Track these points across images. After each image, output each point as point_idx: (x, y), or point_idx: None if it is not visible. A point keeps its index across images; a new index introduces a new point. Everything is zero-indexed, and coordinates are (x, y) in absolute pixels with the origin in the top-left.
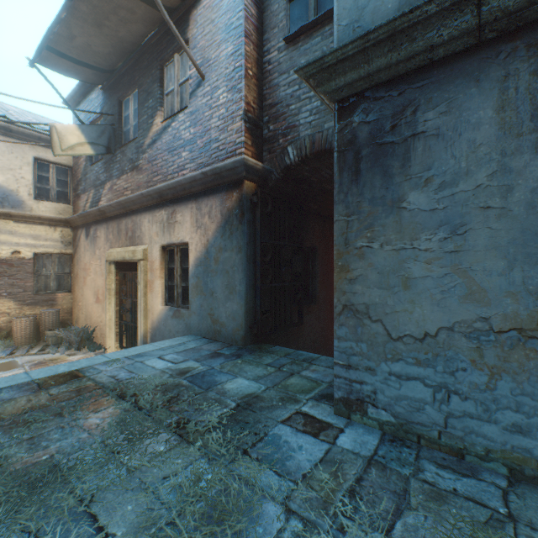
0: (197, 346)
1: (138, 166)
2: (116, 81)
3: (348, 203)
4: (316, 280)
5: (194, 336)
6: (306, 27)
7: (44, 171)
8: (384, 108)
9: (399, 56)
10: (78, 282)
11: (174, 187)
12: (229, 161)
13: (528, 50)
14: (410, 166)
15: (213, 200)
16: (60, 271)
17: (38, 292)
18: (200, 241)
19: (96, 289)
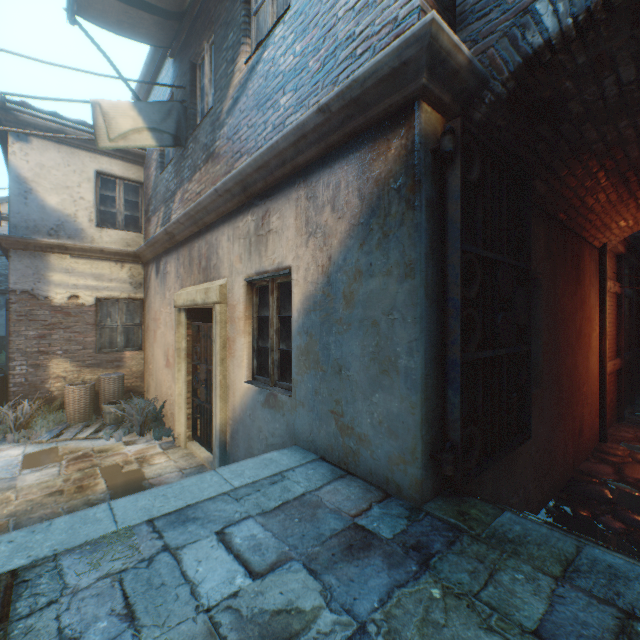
0: (308, 492)
1: (213, 151)
2: (187, 34)
3: None
4: (537, 340)
5: (302, 452)
6: None
7: (109, 190)
8: None
9: None
10: (149, 337)
11: (265, 162)
12: (387, 50)
13: None
14: None
15: (340, 171)
16: (128, 321)
17: (101, 349)
18: (313, 262)
19: (166, 348)
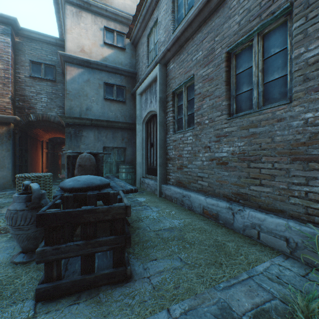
0: None
1: None
2: None
3: (69, 145)
4: (28, 163)
5: None
6: (41, 78)
7: None
8: (77, 129)
9: (80, 122)
10: None
11: None
12: (7, 116)
13: (97, 129)
14: (82, 140)
15: None
16: None
17: None
18: None
19: None
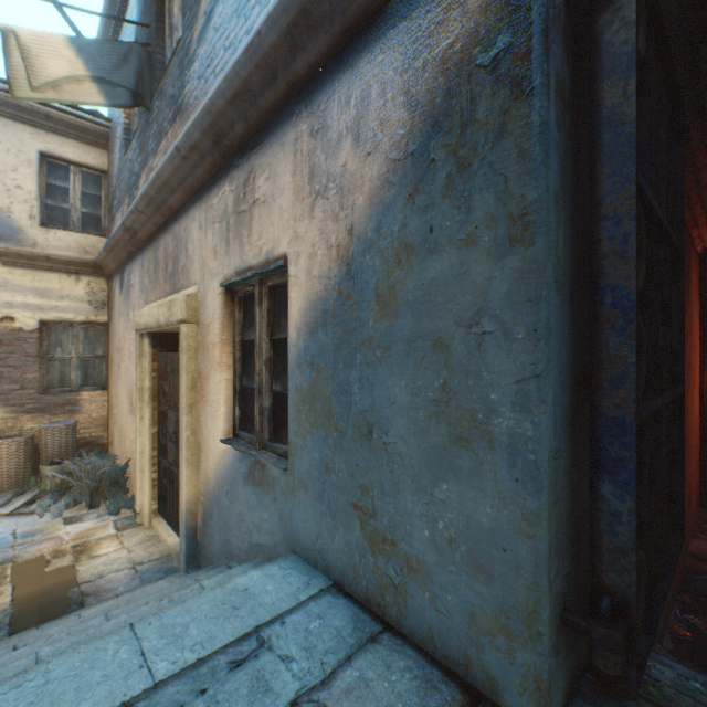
0: (305, 695)
1: (182, 103)
2: None
3: None
4: None
5: (302, 572)
6: None
7: (60, 178)
8: None
9: None
10: (113, 373)
11: (243, 81)
12: None
13: None
14: None
15: (370, 68)
16: (86, 352)
17: (47, 389)
18: (322, 241)
19: (129, 387)
